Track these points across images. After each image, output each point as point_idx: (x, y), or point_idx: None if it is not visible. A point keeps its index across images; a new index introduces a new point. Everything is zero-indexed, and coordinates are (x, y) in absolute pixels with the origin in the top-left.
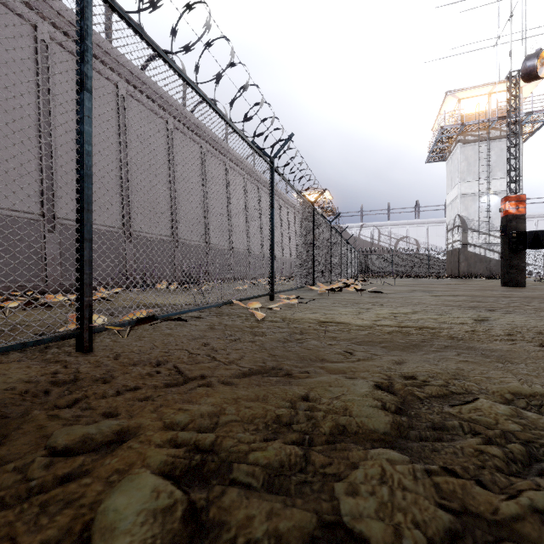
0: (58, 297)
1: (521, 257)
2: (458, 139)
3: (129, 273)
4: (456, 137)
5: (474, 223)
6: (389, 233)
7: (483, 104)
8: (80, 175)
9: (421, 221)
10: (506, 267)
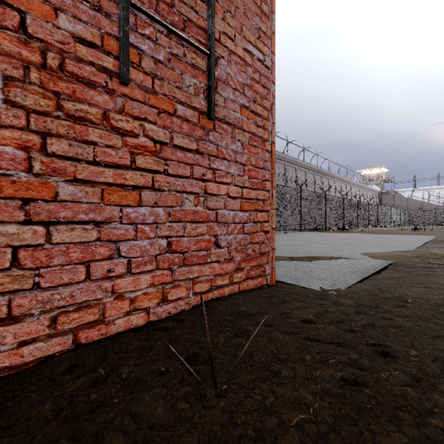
0: None
1: None
2: None
3: None
4: None
5: None
6: (438, 194)
7: None
8: (343, 214)
9: None
10: None
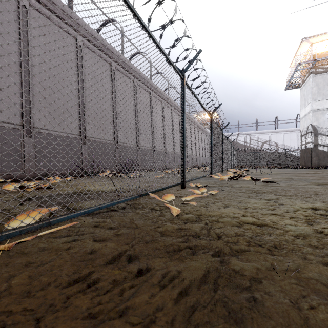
0: (10, 186)
1: None
2: (311, 71)
3: (84, 165)
4: (309, 70)
5: (323, 130)
6: (257, 138)
7: None
8: None
9: (279, 130)
10: None
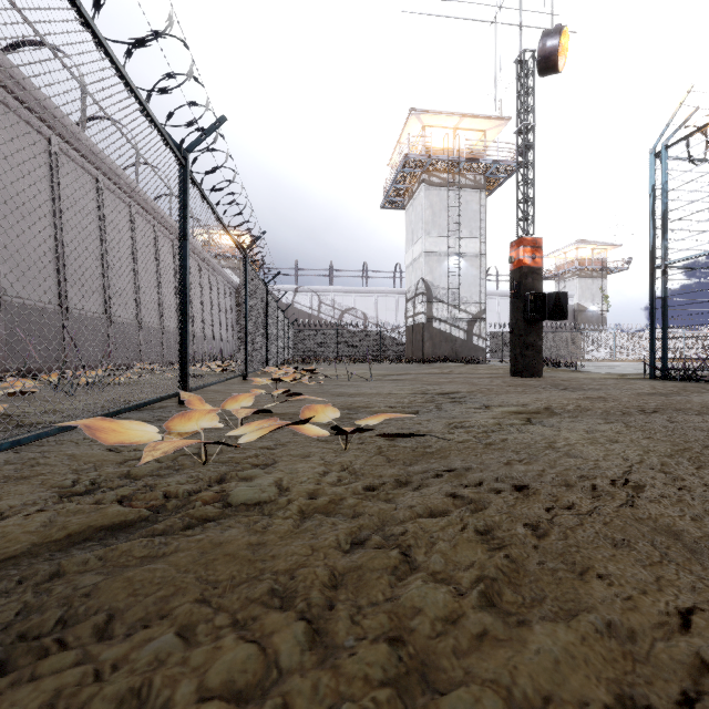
0: None
1: (538, 331)
2: (422, 179)
3: None
4: (420, 175)
5: (440, 292)
6: (332, 302)
7: (446, 143)
8: None
9: (369, 289)
10: (520, 346)
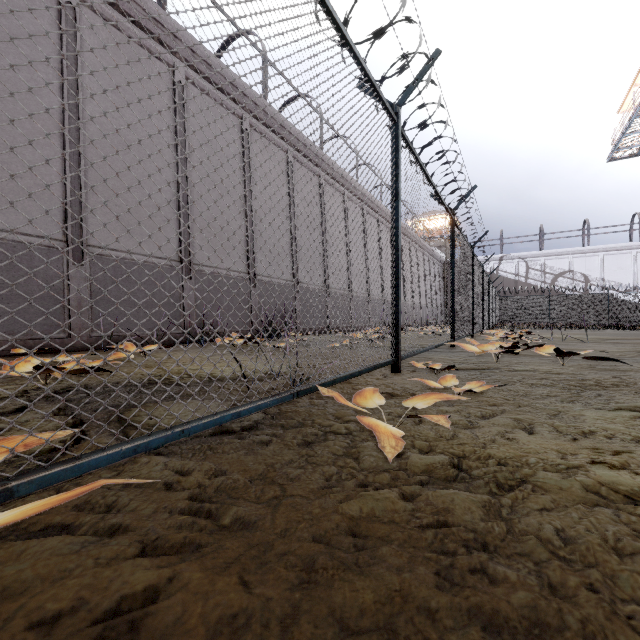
0: (21, 364)
1: None
2: None
3: (188, 321)
4: None
5: None
6: (542, 266)
7: None
8: None
9: (592, 248)
10: None
